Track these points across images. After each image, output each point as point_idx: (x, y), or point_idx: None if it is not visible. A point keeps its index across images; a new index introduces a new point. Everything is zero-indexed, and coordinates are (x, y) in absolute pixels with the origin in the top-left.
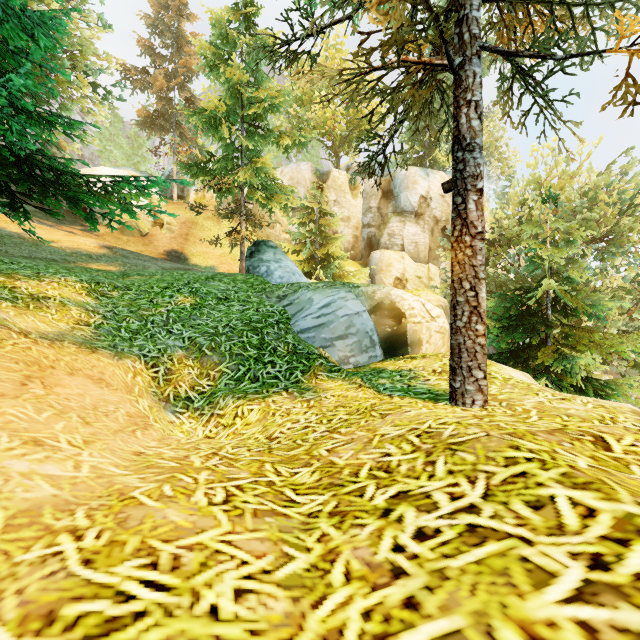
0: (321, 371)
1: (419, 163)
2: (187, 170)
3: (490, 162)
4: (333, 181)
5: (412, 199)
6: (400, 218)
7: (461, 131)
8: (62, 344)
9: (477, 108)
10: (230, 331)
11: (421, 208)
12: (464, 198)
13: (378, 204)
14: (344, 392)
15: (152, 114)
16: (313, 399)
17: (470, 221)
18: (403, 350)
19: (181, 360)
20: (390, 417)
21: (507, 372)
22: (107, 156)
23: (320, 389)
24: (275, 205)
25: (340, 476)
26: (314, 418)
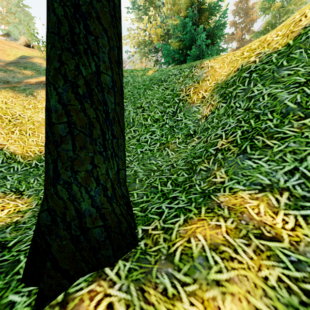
0: None
1: None
2: None
3: None
4: None
5: None
6: None
7: None
8: None
9: None
10: None
11: None
12: None
13: None
14: None
15: (235, 50)
16: None
17: None
18: None
19: None
20: None
21: None
22: None
23: None
24: None
25: None
26: None
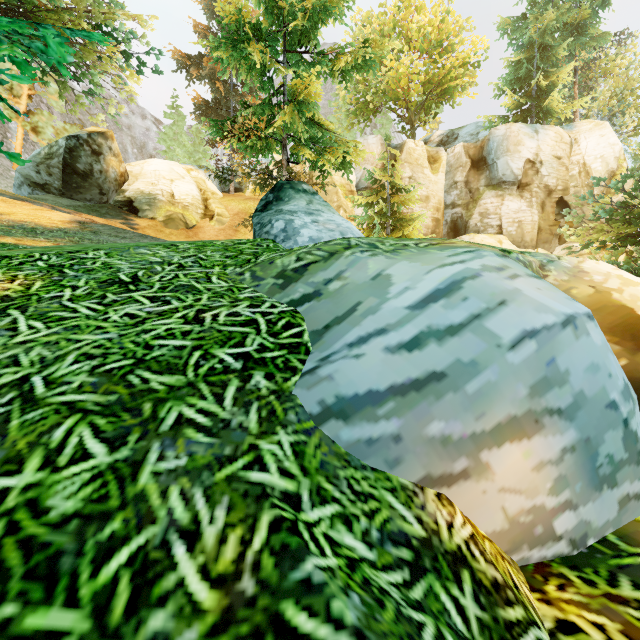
0: None
1: (522, 120)
2: (217, 130)
3: (623, 111)
4: (408, 154)
5: (514, 165)
6: (496, 192)
7: None
8: None
9: None
10: None
11: (526, 176)
12: None
13: (466, 177)
14: None
15: (207, 101)
16: None
17: None
18: None
19: None
20: None
21: None
22: (171, 156)
23: None
24: (328, 161)
25: None
26: None
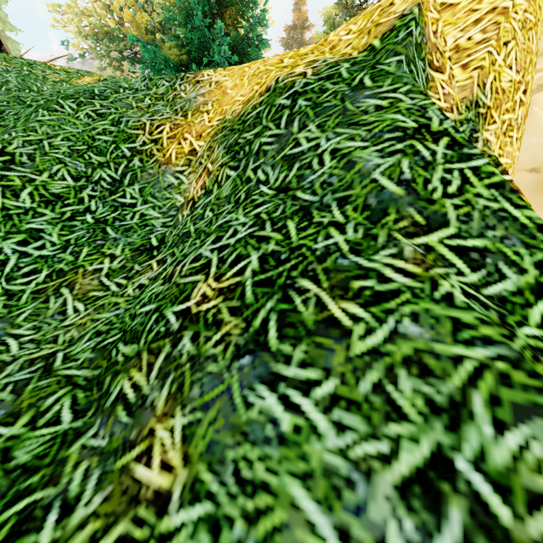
0: None
1: None
2: None
3: None
4: None
5: None
6: None
7: None
8: None
9: None
10: None
11: None
12: None
13: None
14: None
15: None
16: None
17: None
18: None
19: None
20: None
21: None
22: None
23: None
24: None
25: None
26: None
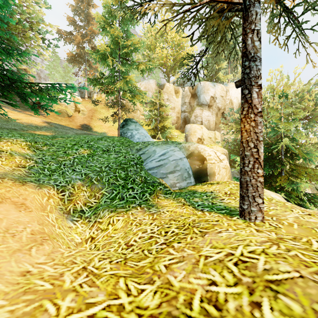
0: (160, 193)
1: (210, 80)
2: (91, 82)
3: None
4: (166, 89)
5: (206, 98)
6: (200, 108)
7: (248, 49)
8: (3, 180)
9: (258, 34)
10: (109, 169)
11: (211, 102)
12: (250, 90)
13: (189, 100)
14: (174, 208)
15: (74, 55)
16: (156, 213)
17: (254, 104)
18: (205, 178)
19: (79, 187)
20: (208, 236)
21: (268, 194)
22: (52, 77)
23: (160, 206)
24: (136, 100)
25: (176, 304)
26: (156, 229)
